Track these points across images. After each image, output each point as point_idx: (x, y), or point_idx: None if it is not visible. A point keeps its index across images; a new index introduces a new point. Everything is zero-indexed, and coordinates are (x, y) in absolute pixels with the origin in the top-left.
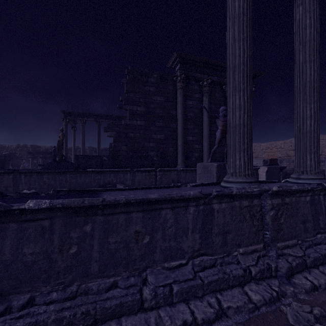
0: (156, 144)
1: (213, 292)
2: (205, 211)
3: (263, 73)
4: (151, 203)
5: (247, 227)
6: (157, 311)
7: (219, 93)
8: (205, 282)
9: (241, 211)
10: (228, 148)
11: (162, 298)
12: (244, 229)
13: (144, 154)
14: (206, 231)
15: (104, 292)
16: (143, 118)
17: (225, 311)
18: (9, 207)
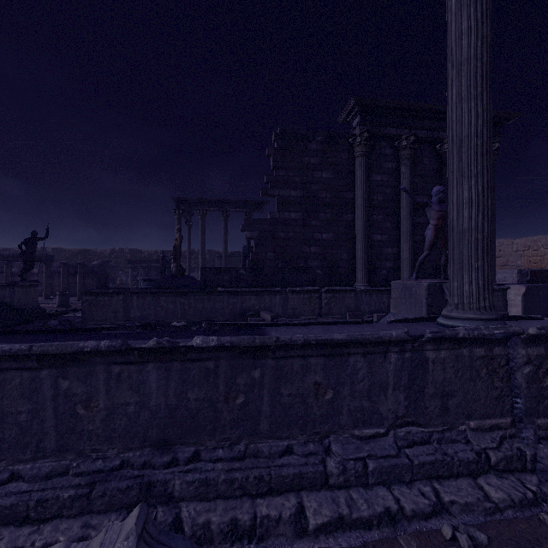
0: (320, 249)
1: (427, 478)
2: (413, 361)
3: (516, 114)
4: (335, 346)
5: (482, 389)
6: (347, 492)
7: (430, 157)
8: (414, 462)
9: (472, 364)
10: (451, 265)
11: (353, 475)
12: (478, 393)
13: (302, 264)
14: (414, 389)
15: (277, 457)
16: (300, 208)
17: (446, 507)
18: (176, 344)
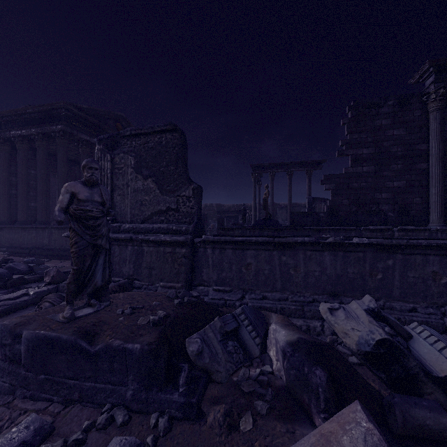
0: (391, 195)
1: None
2: None
3: None
4: None
5: None
6: None
7: None
8: None
9: None
10: None
11: None
12: None
13: (374, 208)
14: None
15: (406, 312)
16: (372, 162)
17: None
18: (342, 241)
